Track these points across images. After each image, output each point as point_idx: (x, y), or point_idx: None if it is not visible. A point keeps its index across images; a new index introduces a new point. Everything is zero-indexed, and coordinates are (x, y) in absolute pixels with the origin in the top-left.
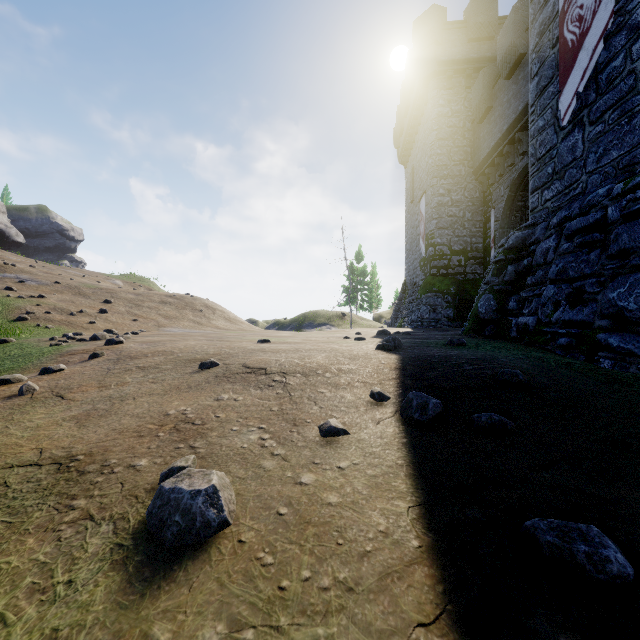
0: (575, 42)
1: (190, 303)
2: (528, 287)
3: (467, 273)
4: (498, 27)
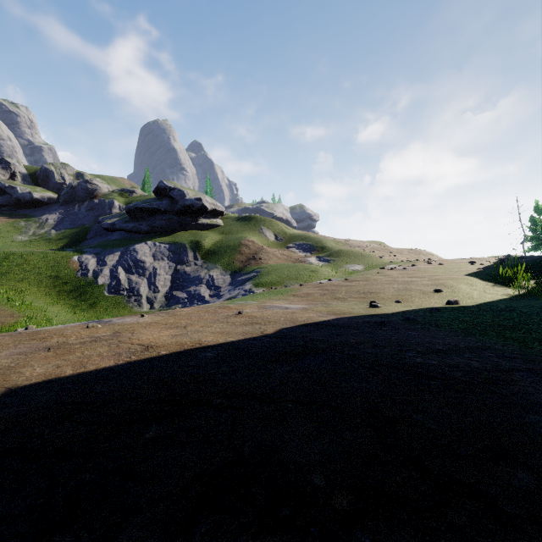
0: None
1: (420, 252)
2: None
3: None
4: None
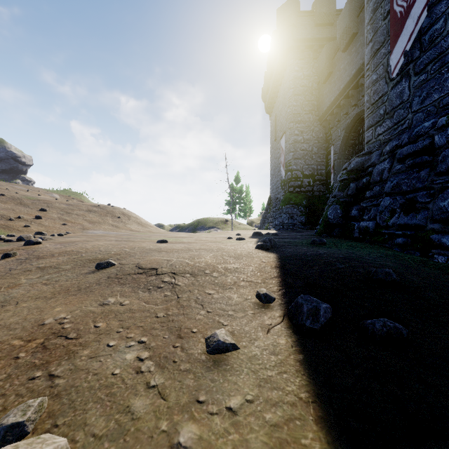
0: (403, 13)
1: (111, 211)
2: (367, 199)
3: (314, 191)
4: (336, 17)
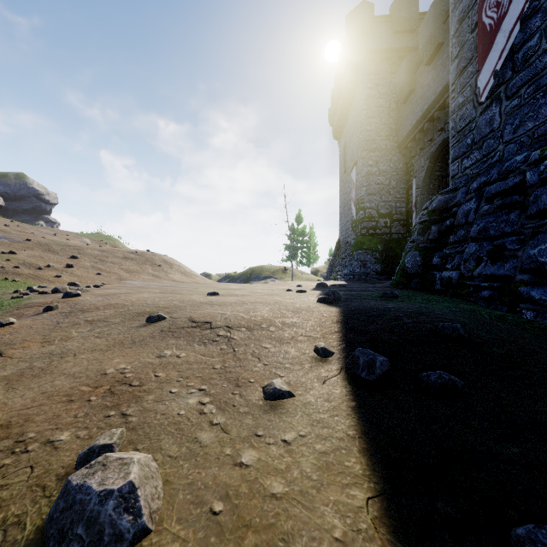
0: (493, 26)
1: (150, 259)
2: (451, 245)
3: (392, 233)
4: (419, 21)
